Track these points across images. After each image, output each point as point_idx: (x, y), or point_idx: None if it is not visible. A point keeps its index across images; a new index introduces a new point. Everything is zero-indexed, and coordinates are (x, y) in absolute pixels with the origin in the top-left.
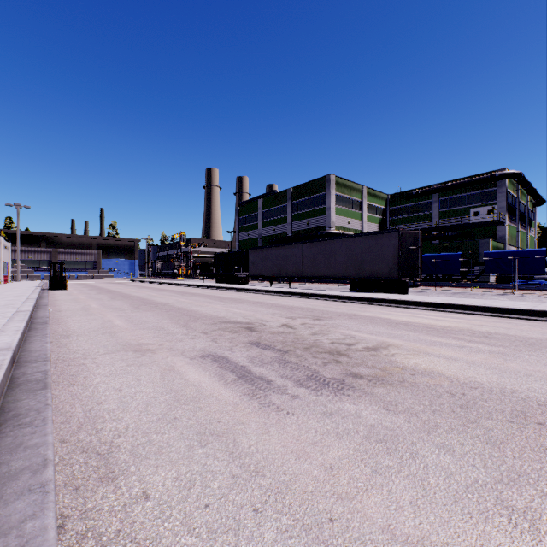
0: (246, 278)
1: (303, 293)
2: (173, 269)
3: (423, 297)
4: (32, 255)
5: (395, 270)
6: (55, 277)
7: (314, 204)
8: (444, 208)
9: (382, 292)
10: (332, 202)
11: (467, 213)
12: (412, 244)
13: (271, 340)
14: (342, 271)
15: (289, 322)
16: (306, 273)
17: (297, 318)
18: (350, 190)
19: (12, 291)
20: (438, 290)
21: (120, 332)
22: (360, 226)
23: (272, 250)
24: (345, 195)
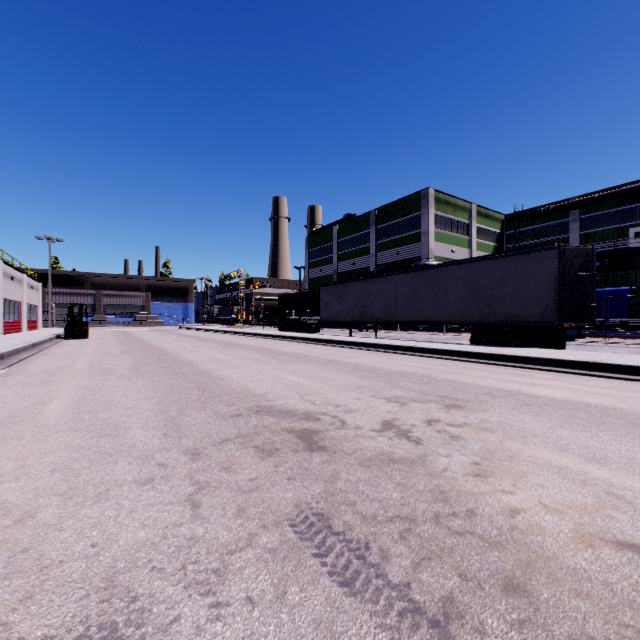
0: (317, 324)
1: (401, 346)
2: (230, 314)
3: (623, 357)
4: (74, 298)
5: (552, 310)
6: (72, 322)
7: (406, 229)
8: (587, 230)
9: (527, 346)
10: (430, 225)
11: (623, 234)
12: (581, 269)
13: (364, 506)
14: (457, 313)
15: (396, 415)
16: (401, 317)
17: (410, 401)
18: (455, 208)
19: (4, 341)
20: (610, 342)
21: (5, 443)
22: (467, 256)
23: (351, 286)
24: (448, 215)
